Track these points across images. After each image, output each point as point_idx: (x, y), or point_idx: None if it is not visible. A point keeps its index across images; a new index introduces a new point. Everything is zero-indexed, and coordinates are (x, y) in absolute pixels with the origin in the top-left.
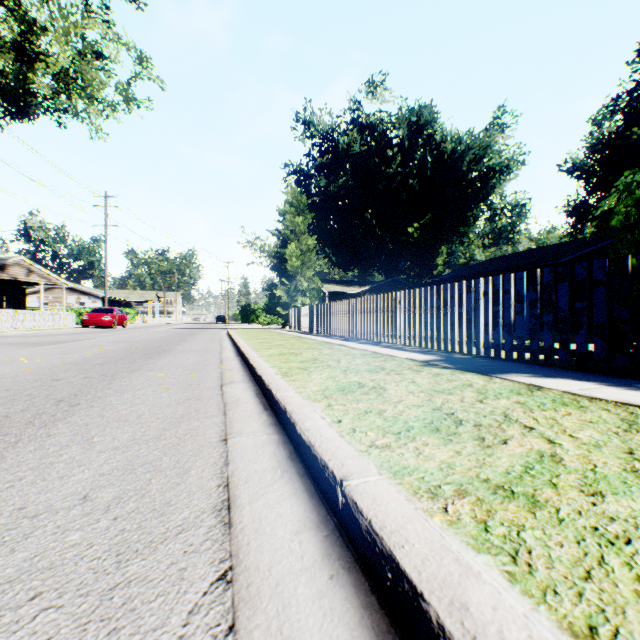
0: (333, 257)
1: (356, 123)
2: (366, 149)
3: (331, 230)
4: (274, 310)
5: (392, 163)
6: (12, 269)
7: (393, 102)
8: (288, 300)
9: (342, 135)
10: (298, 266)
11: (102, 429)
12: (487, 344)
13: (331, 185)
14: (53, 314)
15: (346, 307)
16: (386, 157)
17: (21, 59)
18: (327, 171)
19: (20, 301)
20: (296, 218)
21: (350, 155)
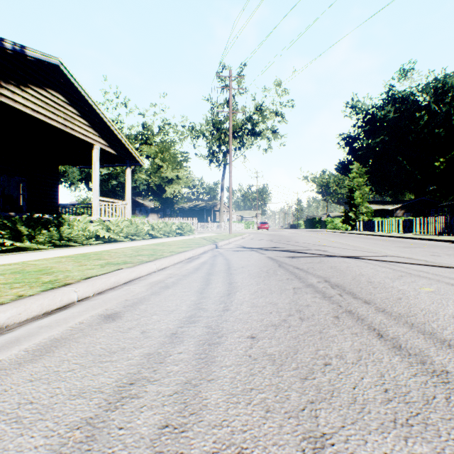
0: (372, 187)
1: (390, 99)
2: (398, 113)
3: (369, 168)
4: (346, 222)
5: (419, 120)
6: (218, 206)
7: (420, 80)
8: (354, 217)
9: (379, 110)
10: (359, 201)
11: (372, 237)
12: (438, 232)
13: (371, 142)
14: (241, 224)
15: (392, 222)
16: (414, 118)
17: (248, 134)
18: (367, 132)
19: (214, 219)
20: (358, 179)
21: (385, 121)
